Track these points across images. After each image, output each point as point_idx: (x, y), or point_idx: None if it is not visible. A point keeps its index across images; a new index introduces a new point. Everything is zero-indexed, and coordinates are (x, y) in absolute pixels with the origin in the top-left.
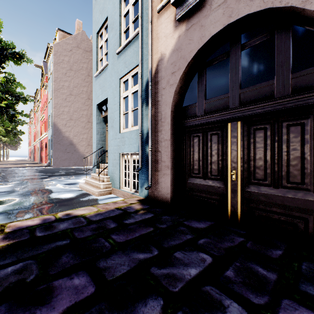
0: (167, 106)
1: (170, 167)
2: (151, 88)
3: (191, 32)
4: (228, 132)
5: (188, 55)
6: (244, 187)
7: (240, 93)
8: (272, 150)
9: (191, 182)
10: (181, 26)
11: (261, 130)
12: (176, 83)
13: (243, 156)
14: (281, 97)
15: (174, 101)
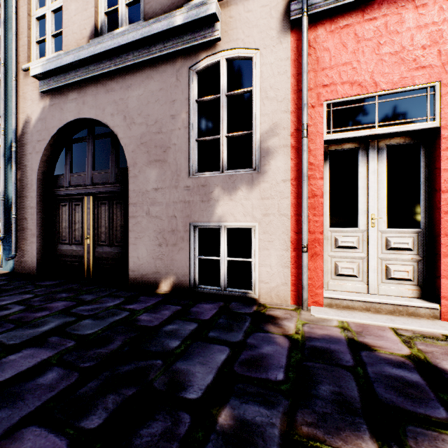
0: (33, 172)
1: (37, 235)
2: (16, 149)
3: (54, 109)
4: (85, 204)
5: (51, 129)
6: (95, 248)
7: (93, 174)
8: (109, 220)
9: (60, 248)
10: (46, 98)
11: (104, 204)
12: (42, 152)
13: (94, 224)
14: (112, 183)
15: (42, 169)
